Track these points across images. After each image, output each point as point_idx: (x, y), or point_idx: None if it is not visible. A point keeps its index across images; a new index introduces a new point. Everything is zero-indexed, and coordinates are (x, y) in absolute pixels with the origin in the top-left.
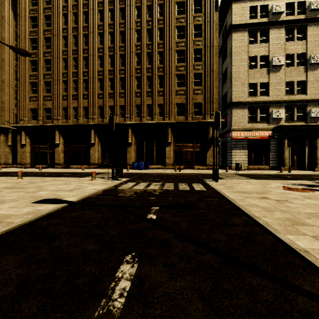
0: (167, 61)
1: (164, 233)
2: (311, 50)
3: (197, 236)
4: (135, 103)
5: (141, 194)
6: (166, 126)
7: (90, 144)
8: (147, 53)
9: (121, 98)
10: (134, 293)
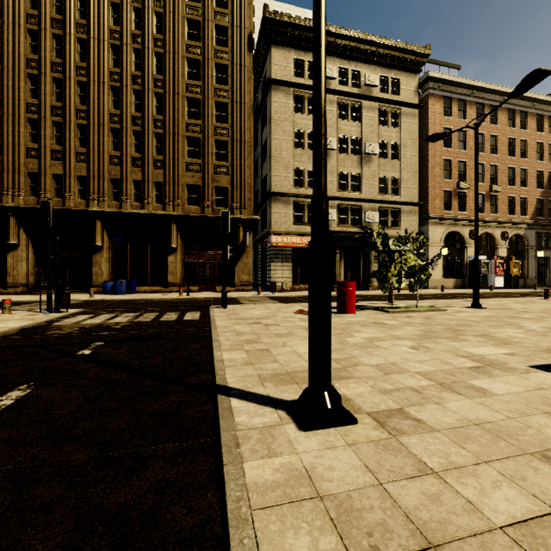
0: (171, 112)
1: (88, 365)
2: (366, 135)
3: (128, 363)
4: (109, 175)
5: (91, 329)
6: (169, 220)
7: (7, 245)
8: (133, 90)
9: (80, 163)
10: (15, 405)
